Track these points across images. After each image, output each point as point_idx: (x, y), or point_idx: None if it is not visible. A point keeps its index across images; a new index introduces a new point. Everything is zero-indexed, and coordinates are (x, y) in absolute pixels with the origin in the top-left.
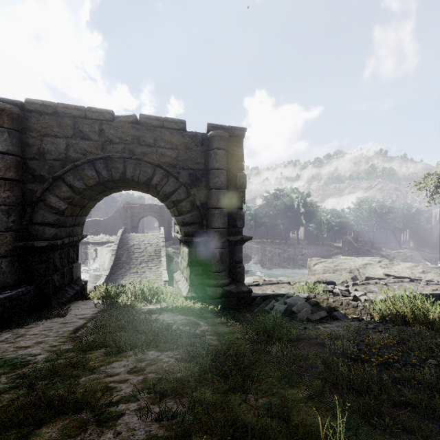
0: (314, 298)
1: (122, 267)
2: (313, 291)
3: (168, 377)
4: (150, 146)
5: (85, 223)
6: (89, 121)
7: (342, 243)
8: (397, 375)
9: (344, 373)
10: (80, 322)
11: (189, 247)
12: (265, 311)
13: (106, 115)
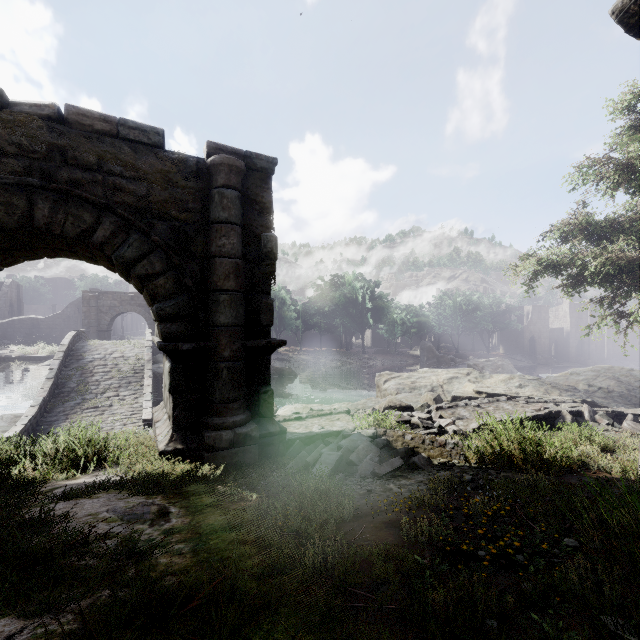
0: (384, 435)
1: (66, 399)
2: (382, 425)
3: None
4: (89, 170)
5: (9, 323)
6: None
7: (421, 351)
8: (526, 586)
9: (438, 601)
10: None
11: (172, 361)
12: (307, 463)
13: None
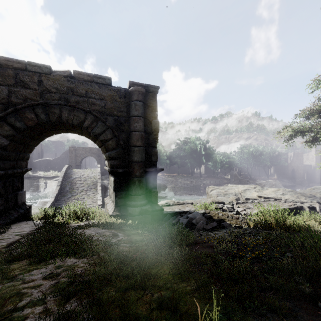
0: (209, 213)
1: (65, 195)
2: (208, 208)
3: (75, 280)
4: (82, 96)
5: (38, 162)
6: (29, 73)
7: (230, 176)
8: (264, 266)
9: (226, 267)
10: (15, 238)
11: (114, 177)
12: (173, 224)
13: (45, 69)
